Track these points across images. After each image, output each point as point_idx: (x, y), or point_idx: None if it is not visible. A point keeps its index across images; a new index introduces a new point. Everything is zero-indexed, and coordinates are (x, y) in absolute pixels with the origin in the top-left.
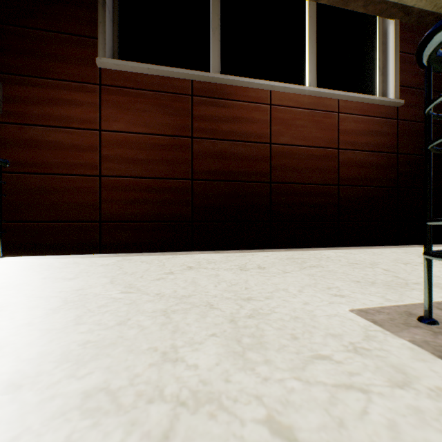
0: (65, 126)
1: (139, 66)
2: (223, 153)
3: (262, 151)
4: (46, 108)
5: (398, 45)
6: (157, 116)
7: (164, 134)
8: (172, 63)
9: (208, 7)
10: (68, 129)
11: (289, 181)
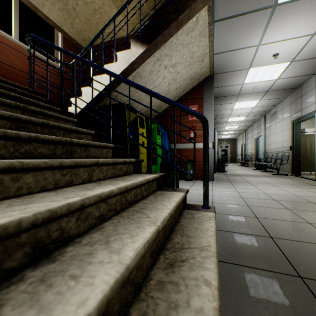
0: None
1: None
2: None
3: None
4: None
5: (63, 45)
6: None
7: None
8: None
9: None
10: None
11: None
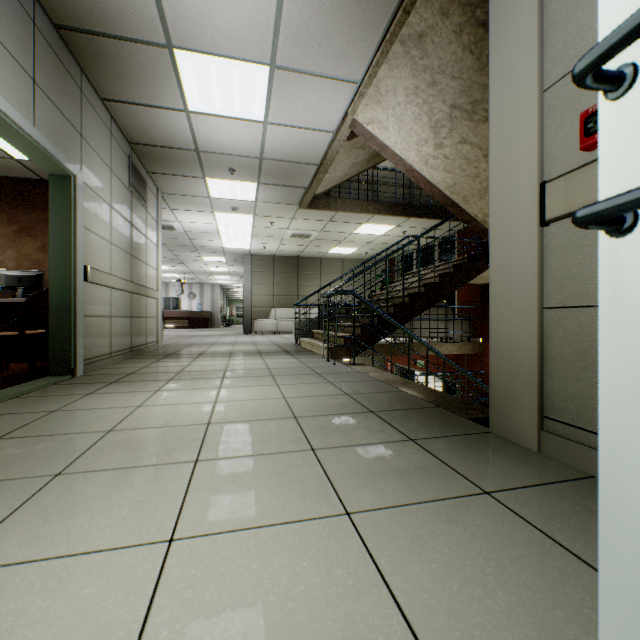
0: None
1: None
2: None
3: None
4: None
5: None
6: None
7: None
8: None
9: None
10: None
11: None
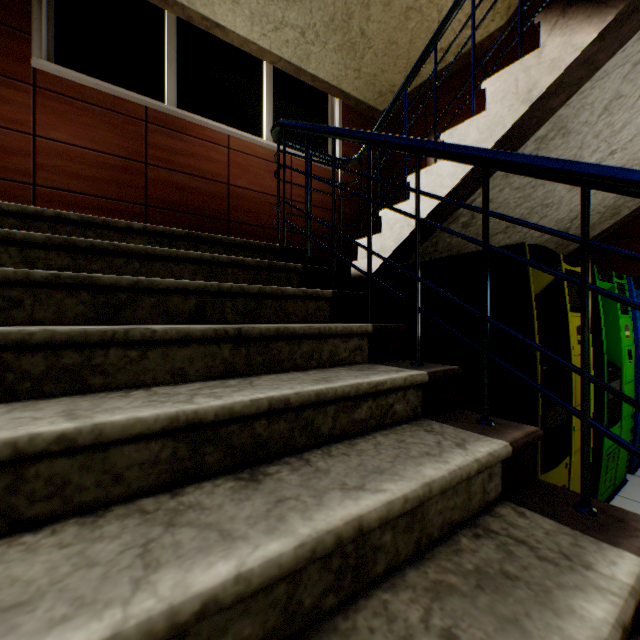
0: None
1: (87, 79)
2: (180, 185)
3: (220, 190)
4: None
5: (341, 121)
6: (107, 134)
7: (115, 154)
8: (122, 83)
9: (164, 36)
10: None
11: (246, 223)
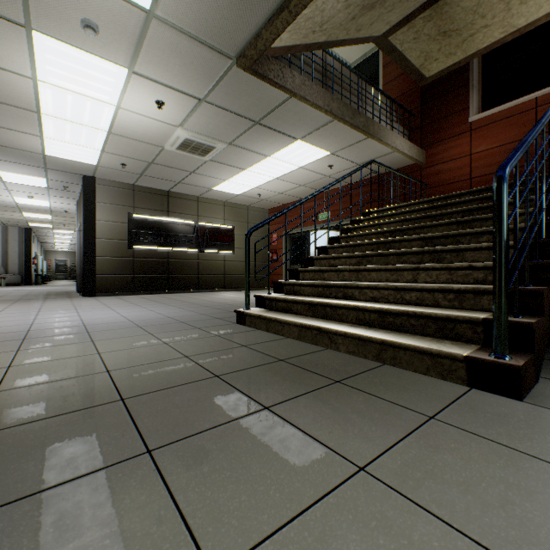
0: (452, 159)
1: (493, 110)
2: None
3: None
4: (442, 155)
5: None
6: (507, 133)
7: (512, 142)
8: (520, 93)
9: None
10: (453, 161)
11: None
